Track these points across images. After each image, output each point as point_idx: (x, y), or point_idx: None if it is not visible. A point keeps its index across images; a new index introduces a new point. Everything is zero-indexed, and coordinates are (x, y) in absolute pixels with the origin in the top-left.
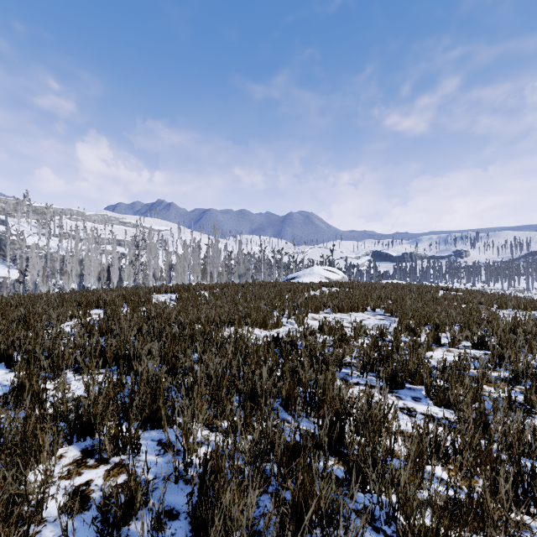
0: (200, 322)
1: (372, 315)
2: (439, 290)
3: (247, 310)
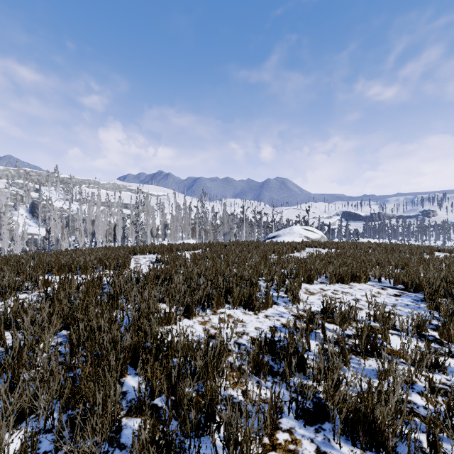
0: (168, 301)
1: (380, 288)
2: (434, 252)
3: (229, 282)
